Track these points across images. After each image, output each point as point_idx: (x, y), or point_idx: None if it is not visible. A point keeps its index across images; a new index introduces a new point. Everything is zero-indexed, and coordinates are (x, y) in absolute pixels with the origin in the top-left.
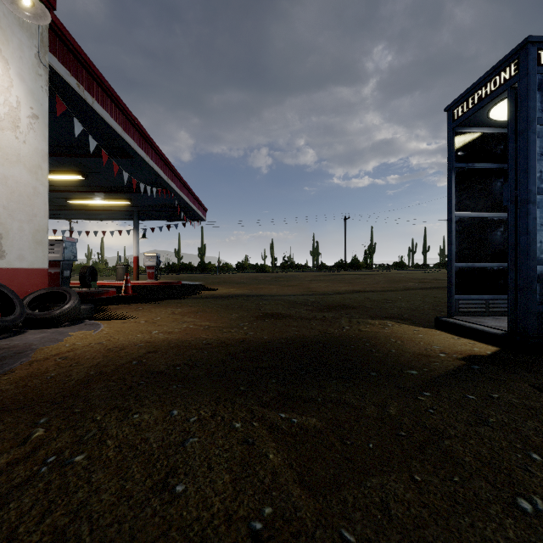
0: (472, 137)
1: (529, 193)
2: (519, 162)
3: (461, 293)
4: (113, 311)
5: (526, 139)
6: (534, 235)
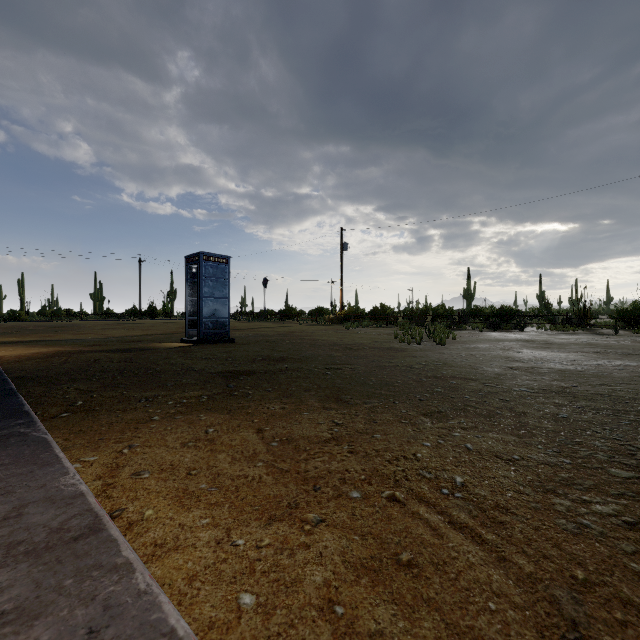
0: (195, 269)
1: (201, 297)
2: (199, 287)
3: (190, 329)
4: None
5: (200, 281)
6: (202, 310)
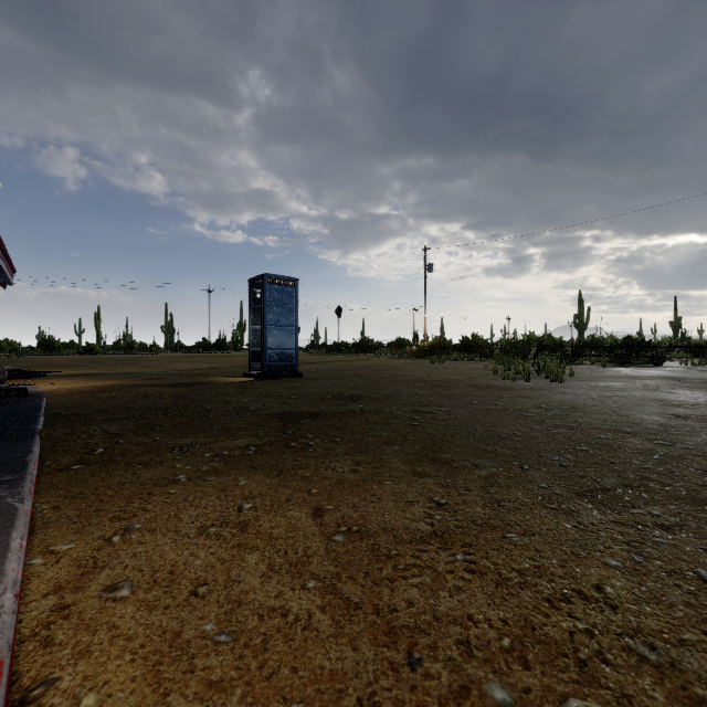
0: (259, 293)
1: (265, 325)
2: (263, 314)
3: (254, 361)
4: (4, 384)
5: (264, 307)
6: (266, 339)
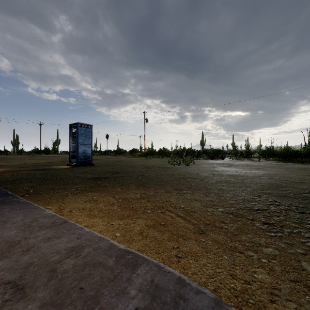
0: (74, 130)
1: (78, 144)
2: (77, 139)
3: (72, 159)
4: None
5: (77, 136)
6: (78, 150)
